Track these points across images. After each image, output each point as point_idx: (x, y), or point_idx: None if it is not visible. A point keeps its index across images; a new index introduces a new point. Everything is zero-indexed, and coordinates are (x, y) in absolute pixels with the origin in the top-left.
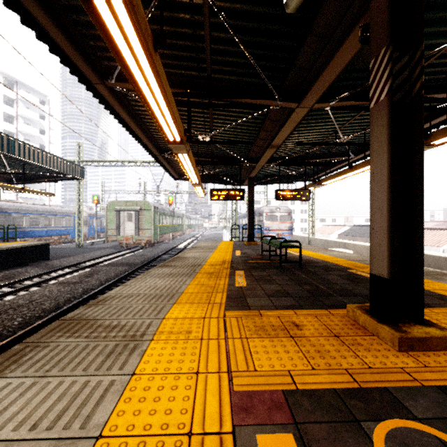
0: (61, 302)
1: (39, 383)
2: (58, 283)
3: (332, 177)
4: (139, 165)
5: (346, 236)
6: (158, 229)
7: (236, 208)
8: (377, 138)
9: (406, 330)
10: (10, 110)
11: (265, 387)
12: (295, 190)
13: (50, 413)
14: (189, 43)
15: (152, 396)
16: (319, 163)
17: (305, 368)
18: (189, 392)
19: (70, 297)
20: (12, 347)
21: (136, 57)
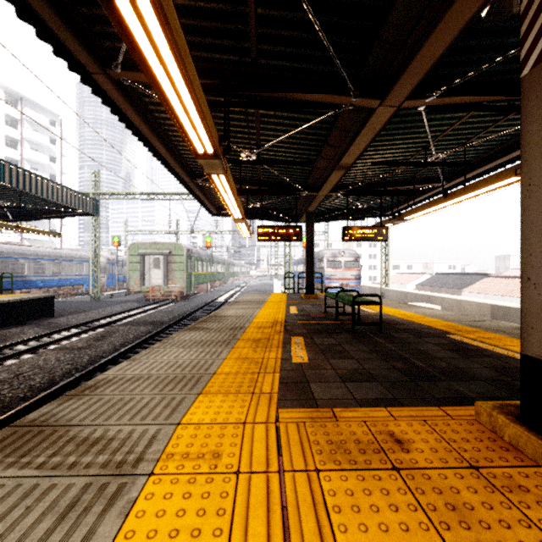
0: (58, 375)
1: None
2: (58, 348)
3: (419, 210)
4: (169, 199)
5: (426, 287)
6: (192, 278)
7: (290, 252)
8: (539, 124)
9: None
10: (14, 132)
11: None
12: (367, 227)
13: None
14: (225, 6)
15: None
16: (400, 191)
17: None
18: None
19: (71, 368)
20: None
21: None
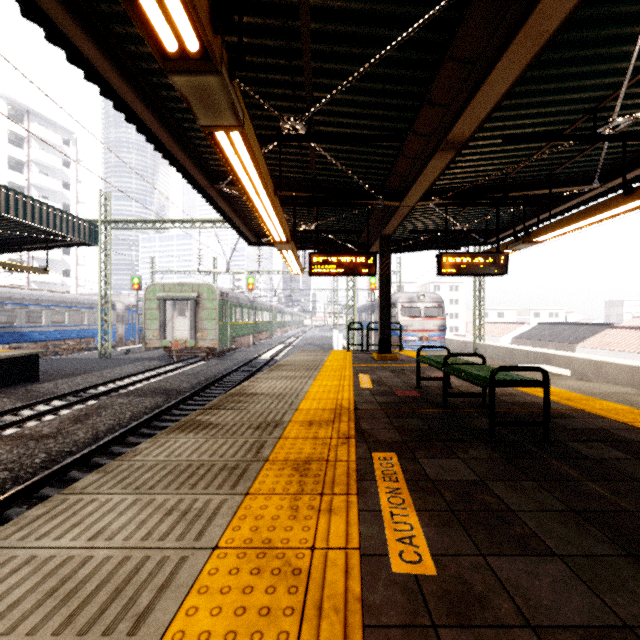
0: None
1: None
2: (10, 436)
3: (568, 222)
4: (198, 227)
5: (526, 340)
6: (228, 329)
7: (354, 295)
8: None
9: None
10: (19, 152)
11: None
12: (477, 253)
13: None
14: None
15: None
16: (529, 197)
17: None
18: None
19: (8, 477)
20: None
21: None
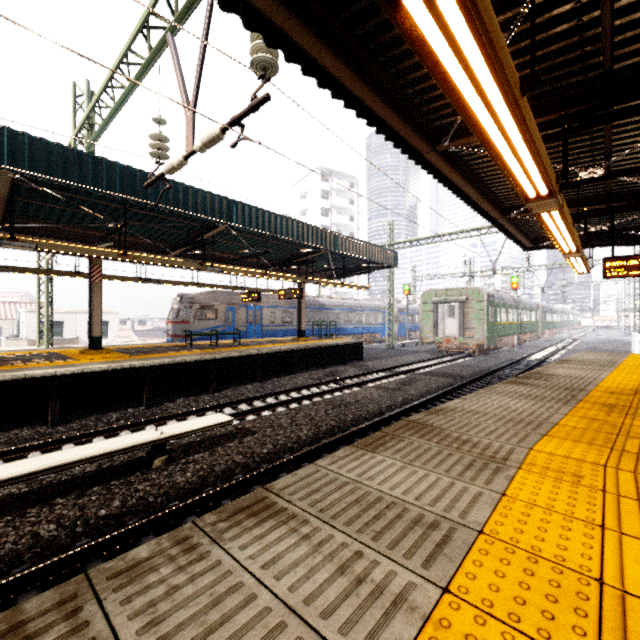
0: (383, 407)
1: (407, 468)
2: (376, 386)
3: None
4: (464, 237)
5: None
6: (493, 328)
7: None
8: None
9: None
10: (326, 203)
11: None
12: None
13: (427, 495)
14: (568, 42)
15: (535, 524)
16: None
17: None
18: (591, 542)
19: (391, 404)
20: (349, 441)
21: (494, 114)
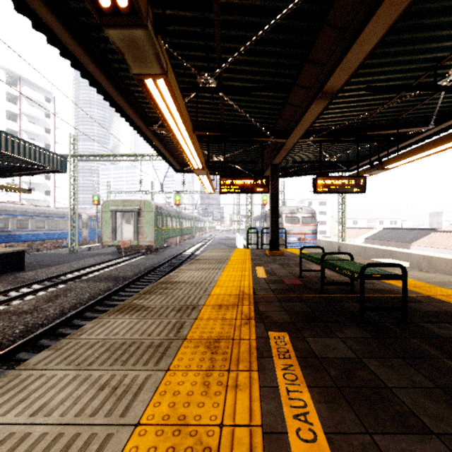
0: None
1: None
2: None
3: (412, 153)
4: (140, 160)
5: (375, 240)
6: (161, 232)
7: (251, 208)
8: None
9: None
10: (13, 107)
11: None
12: (343, 177)
13: None
14: None
15: None
16: (381, 136)
17: None
18: None
19: None
20: None
21: None
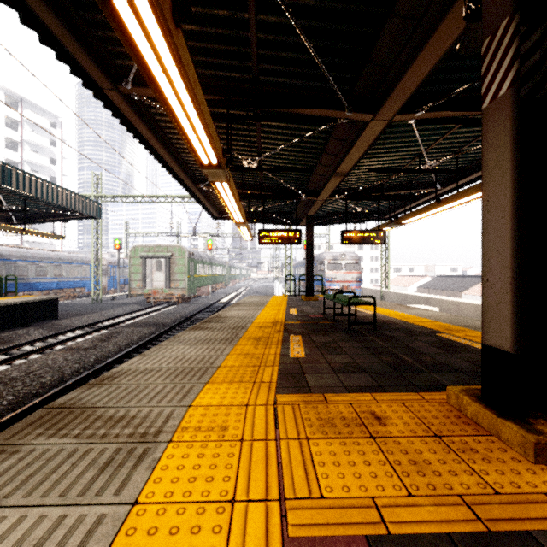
0: (67, 374)
1: None
2: (65, 349)
3: (414, 214)
4: (170, 201)
5: (427, 289)
6: (194, 280)
7: (291, 254)
8: (494, 150)
9: (542, 430)
10: (14, 134)
11: (337, 531)
12: (365, 231)
13: None
14: (228, 32)
15: (159, 546)
16: (397, 196)
17: (398, 493)
18: (218, 540)
19: (79, 367)
20: None
21: (150, 37)
